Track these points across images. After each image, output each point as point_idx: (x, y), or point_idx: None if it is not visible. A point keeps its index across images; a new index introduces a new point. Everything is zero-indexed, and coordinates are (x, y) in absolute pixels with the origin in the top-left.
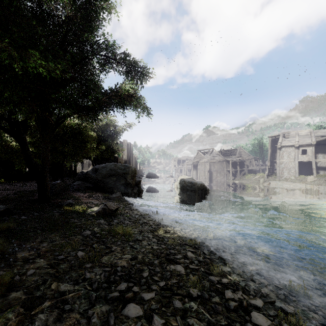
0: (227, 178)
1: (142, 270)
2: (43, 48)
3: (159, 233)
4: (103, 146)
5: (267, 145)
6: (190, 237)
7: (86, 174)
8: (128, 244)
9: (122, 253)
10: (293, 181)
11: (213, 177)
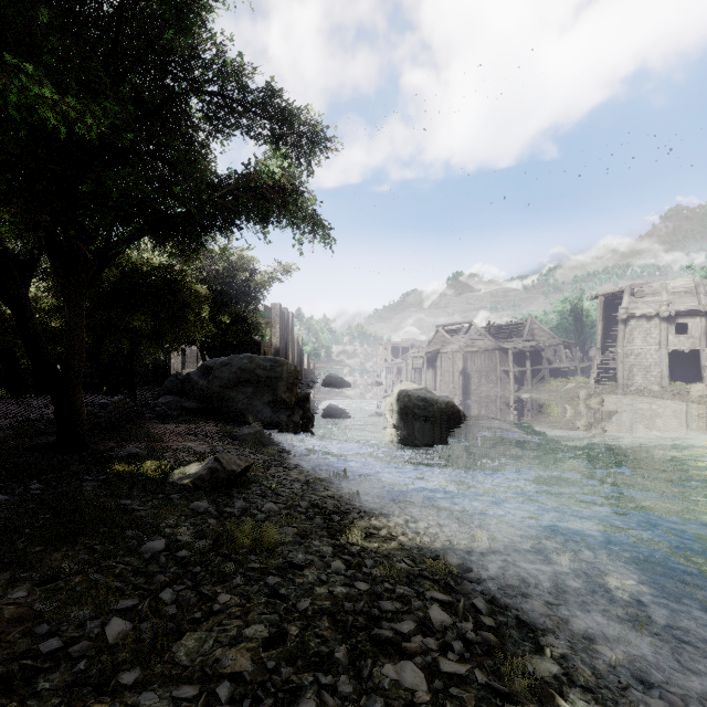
0: (504, 388)
1: (297, 691)
2: (52, 62)
3: (350, 539)
4: (225, 316)
5: (593, 315)
6: (430, 547)
7: (187, 381)
8: (263, 581)
9: (243, 618)
10: (656, 395)
11: (472, 384)
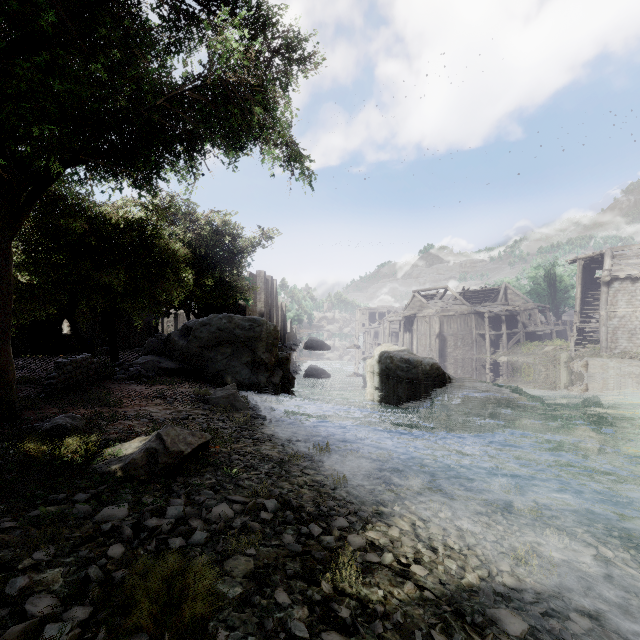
0: (480, 351)
1: None
2: None
3: (337, 582)
4: (208, 279)
5: (567, 280)
6: (464, 590)
7: (168, 341)
8: None
9: None
10: None
11: (448, 347)
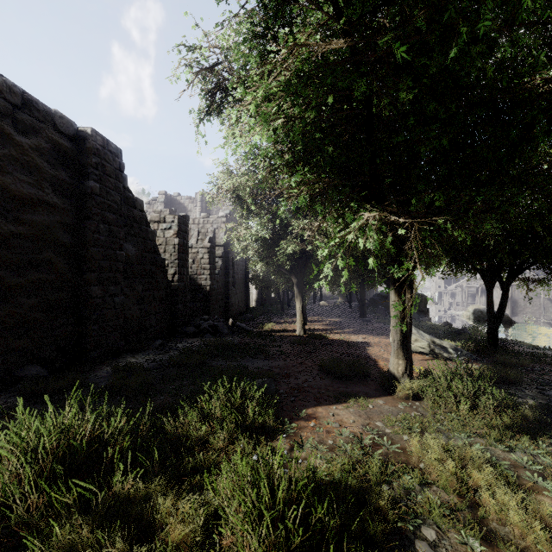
0: (547, 310)
1: None
2: None
3: None
4: None
5: None
6: None
7: (372, 301)
8: None
9: None
10: None
11: (519, 307)
